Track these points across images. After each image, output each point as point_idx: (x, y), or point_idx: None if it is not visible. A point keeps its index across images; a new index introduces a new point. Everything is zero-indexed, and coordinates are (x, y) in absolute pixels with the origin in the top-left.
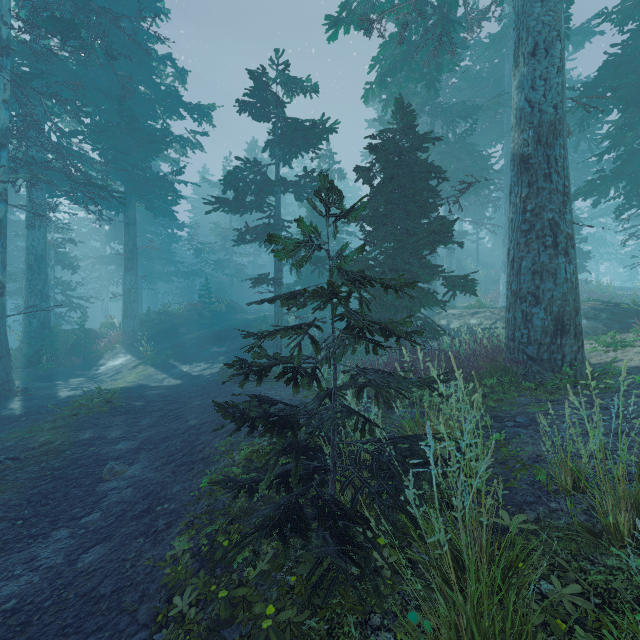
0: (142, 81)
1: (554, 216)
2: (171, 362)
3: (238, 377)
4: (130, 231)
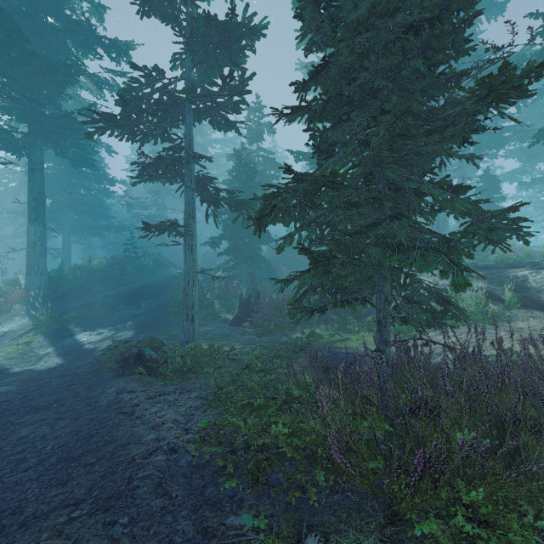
0: (50, 11)
1: None
2: (70, 328)
3: (122, 366)
4: (35, 177)
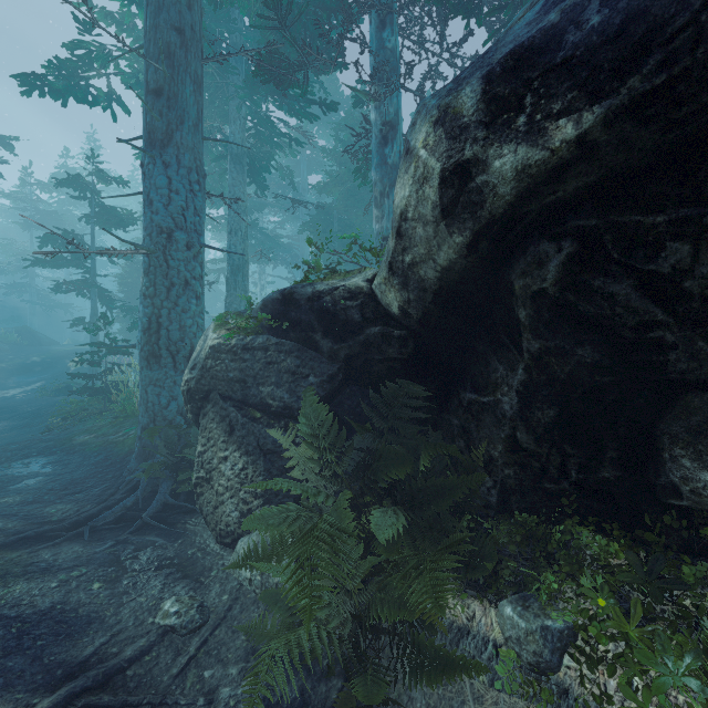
0: None
1: (237, 307)
2: None
3: (58, 392)
4: None
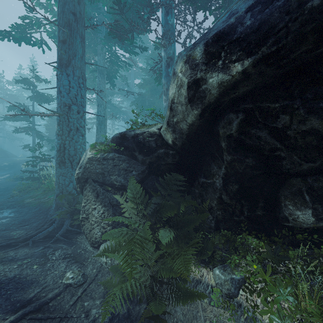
0: None
1: (101, 139)
2: None
3: (16, 179)
4: None
